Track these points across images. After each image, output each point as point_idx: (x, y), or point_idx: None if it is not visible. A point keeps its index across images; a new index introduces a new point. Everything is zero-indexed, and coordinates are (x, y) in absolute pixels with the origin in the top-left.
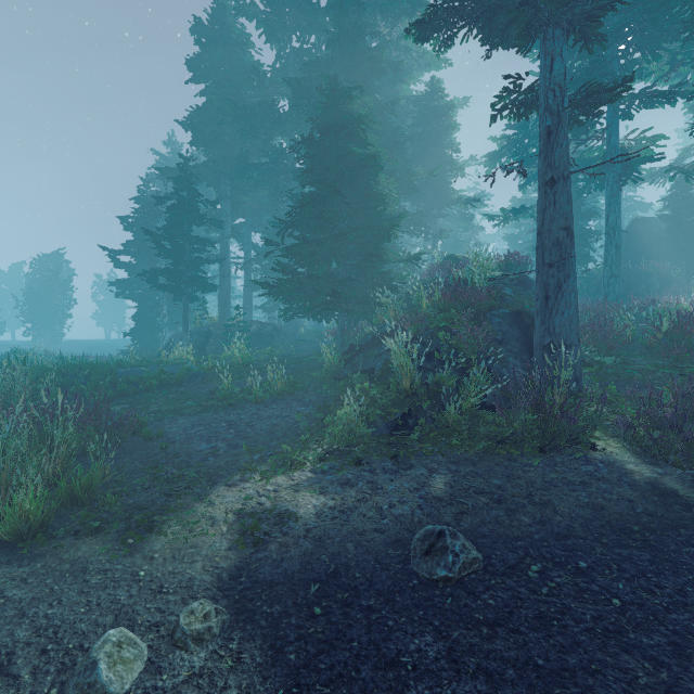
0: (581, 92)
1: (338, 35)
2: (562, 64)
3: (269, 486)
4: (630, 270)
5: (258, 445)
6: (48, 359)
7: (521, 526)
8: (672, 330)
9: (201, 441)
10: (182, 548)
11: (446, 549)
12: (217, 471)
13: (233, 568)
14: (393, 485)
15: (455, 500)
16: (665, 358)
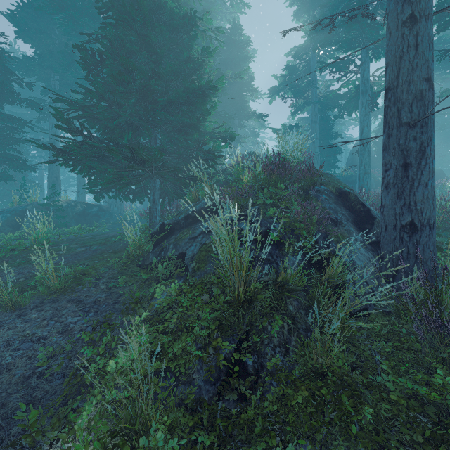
0: None
1: None
2: None
3: None
4: None
5: None
6: None
7: None
8: None
9: None
10: None
11: None
12: None
13: None
14: None
15: None
16: None
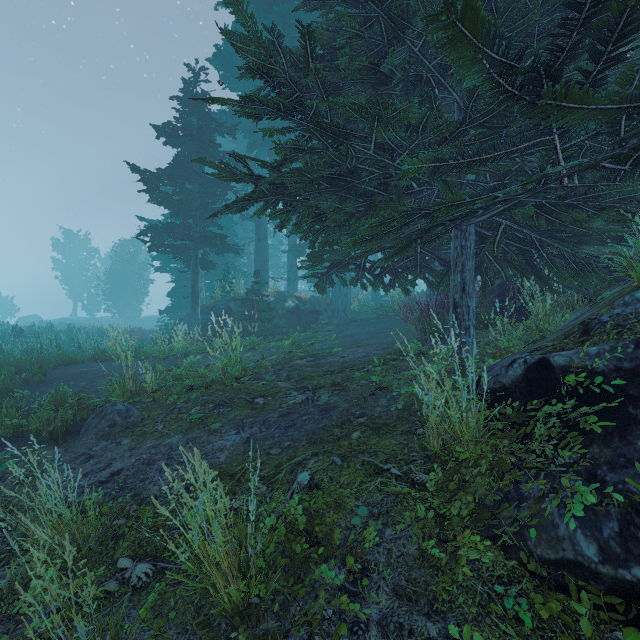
0: None
1: None
2: None
3: None
4: None
5: None
6: (90, 338)
7: None
8: None
9: None
10: None
11: None
12: None
13: None
14: None
15: None
16: None
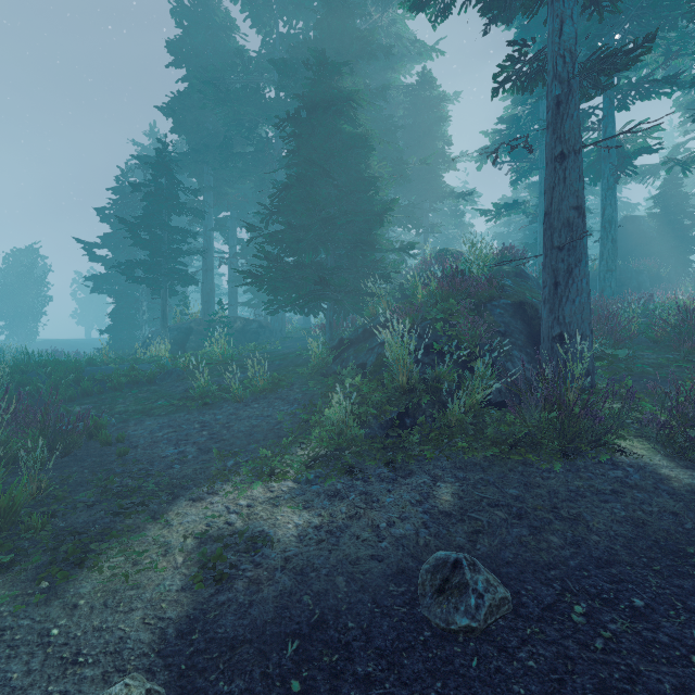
0: (592, 60)
1: (327, 14)
2: (572, 27)
3: (242, 500)
4: (621, 267)
5: (234, 449)
6: None
7: (550, 549)
8: (681, 322)
9: (167, 446)
10: (119, 589)
11: (465, 587)
12: (181, 481)
13: (184, 619)
14: (391, 497)
15: (467, 515)
16: (674, 352)
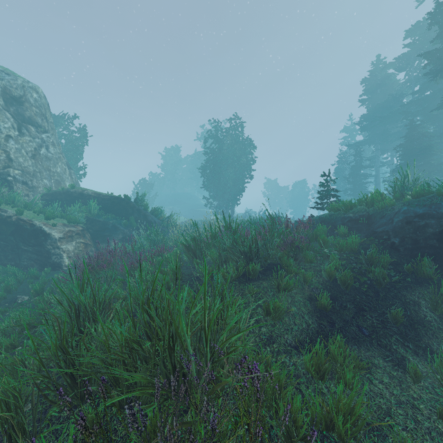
0: None
1: (427, 80)
2: None
3: None
4: None
5: None
6: None
7: None
8: None
9: None
10: None
11: None
12: None
13: None
14: None
15: None
16: None
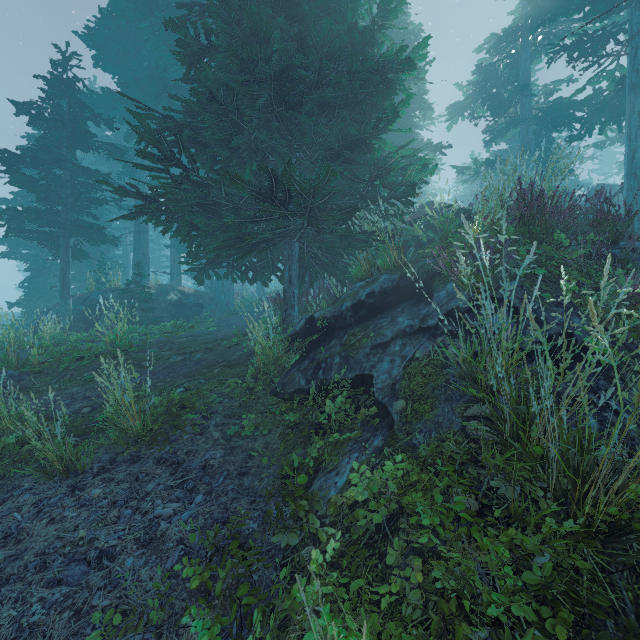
0: None
1: None
2: None
3: None
4: None
5: None
6: None
7: None
8: None
9: None
10: None
11: None
12: None
13: None
14: None
15: None
16: None
